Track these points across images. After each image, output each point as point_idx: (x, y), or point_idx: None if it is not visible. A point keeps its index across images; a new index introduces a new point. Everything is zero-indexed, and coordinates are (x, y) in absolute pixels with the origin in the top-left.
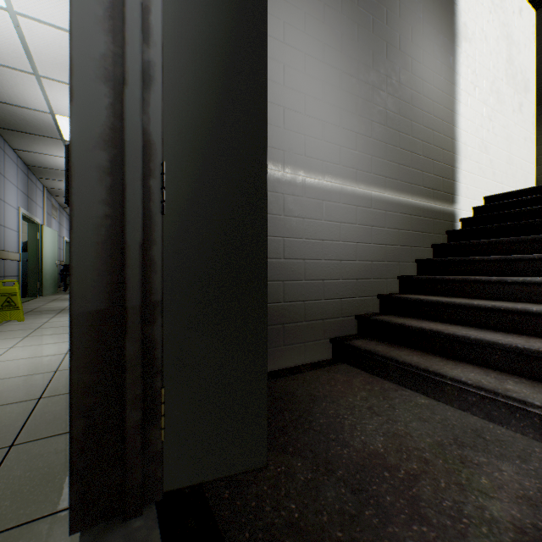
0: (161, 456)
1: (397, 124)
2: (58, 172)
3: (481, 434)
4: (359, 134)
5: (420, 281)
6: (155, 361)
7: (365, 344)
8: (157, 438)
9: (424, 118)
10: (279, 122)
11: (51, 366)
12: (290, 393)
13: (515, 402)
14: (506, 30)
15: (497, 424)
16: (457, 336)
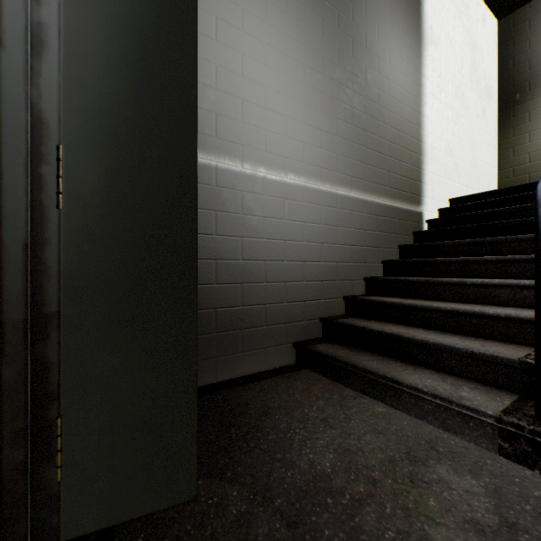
0: (57, 499)
1: (364, 123)
2: None
3: (435, 446)
4: (324, 131)
5: (385, 283)
6: (49, 385)
7: (327, 348)
8: (51, 478)
9: (391, 119)
10: (237, 114)
11: None
12: (242, 405)
13: (468, 411)
14: (470, 37)
15: (452, 434)
16: (417, 340)
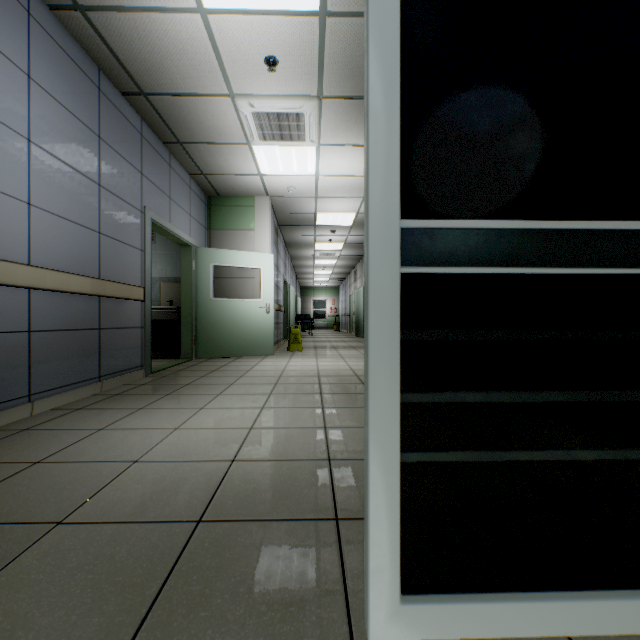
0: None
1: None
2: (303, 244)
3: None
4: None
5: None
6: None
7: None
8: None
9: None
10: None
11: (347, 368)
12: None
13: None
14: None
15: None
16: None
